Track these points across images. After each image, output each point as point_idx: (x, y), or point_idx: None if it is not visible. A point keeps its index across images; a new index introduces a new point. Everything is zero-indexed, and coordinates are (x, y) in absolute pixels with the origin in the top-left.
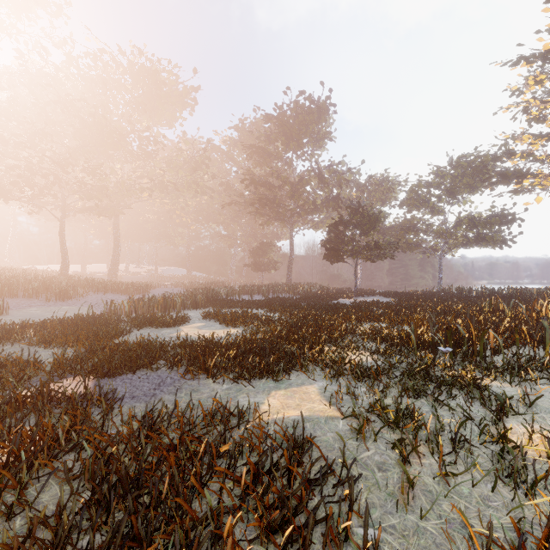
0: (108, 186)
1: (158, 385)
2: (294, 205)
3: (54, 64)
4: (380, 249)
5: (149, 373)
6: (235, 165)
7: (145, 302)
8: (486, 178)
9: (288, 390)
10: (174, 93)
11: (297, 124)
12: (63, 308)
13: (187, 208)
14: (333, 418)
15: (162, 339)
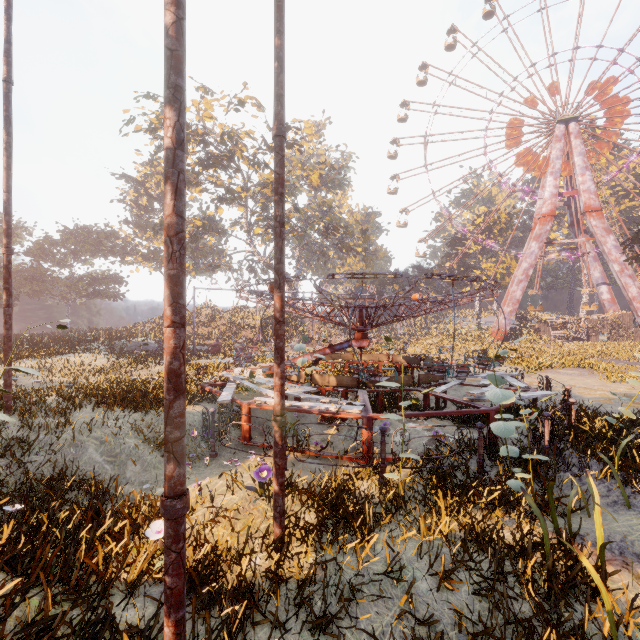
0: None
1: None
2: None
3: None
4: None
5: None
6: None
7: None
8: (101, 250)
9: None
10: None
11: None
12: None
13: None
14: None
15: None
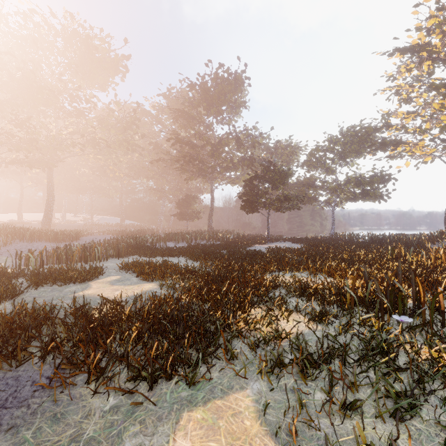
0: (38, 138)
1: (1, 404)
2: (214, 163)
3: None
4: (289, 201)
5: (4, 372)
6: (163, 128)
7: (60, 252)
8: (370, 145)
9: (208, 408)
10: (106, 59)
11: (217, 93)
12: None
13: (120, 164)
14: None
15: (59, 303)
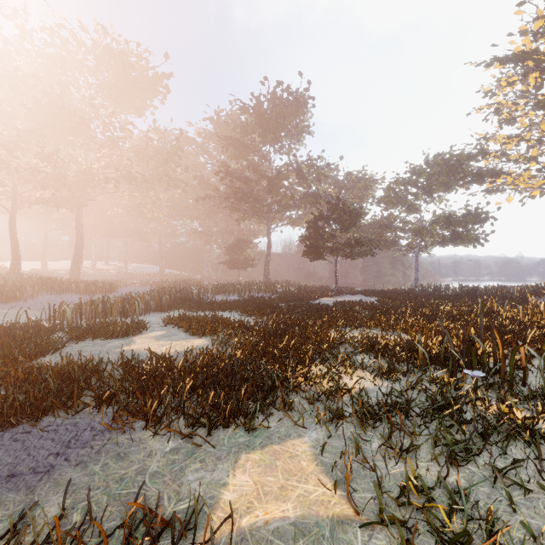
0: (67, 174)
1: (66, 445)
2: (271, 201)
3: (3, 37)
4: (361, 246)
5: (61, 419)
6: (211, 158)
7: (97, 305)
8: (462, 176)
9: (266, 451)
10: (143, 79)
11: (275, 116)
12: (3, 311)
13: (159, 202)
14: (342, 521)
15: (104, 357)
